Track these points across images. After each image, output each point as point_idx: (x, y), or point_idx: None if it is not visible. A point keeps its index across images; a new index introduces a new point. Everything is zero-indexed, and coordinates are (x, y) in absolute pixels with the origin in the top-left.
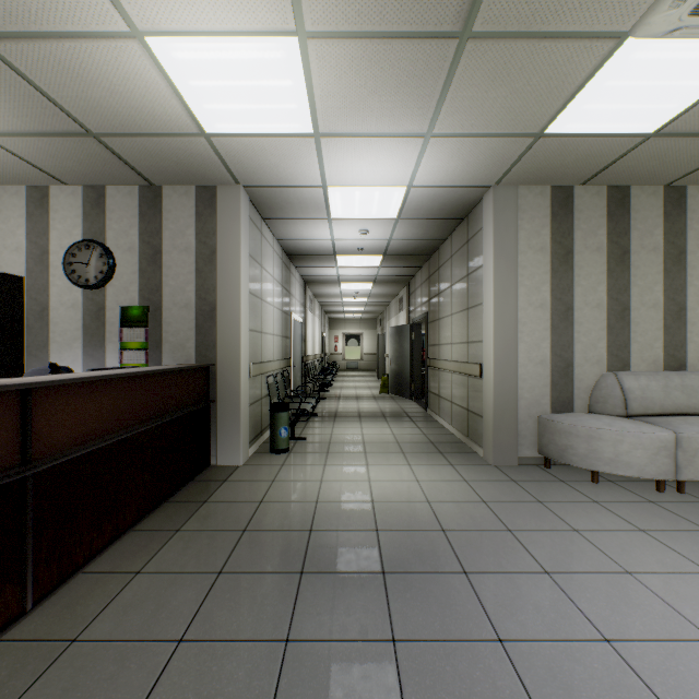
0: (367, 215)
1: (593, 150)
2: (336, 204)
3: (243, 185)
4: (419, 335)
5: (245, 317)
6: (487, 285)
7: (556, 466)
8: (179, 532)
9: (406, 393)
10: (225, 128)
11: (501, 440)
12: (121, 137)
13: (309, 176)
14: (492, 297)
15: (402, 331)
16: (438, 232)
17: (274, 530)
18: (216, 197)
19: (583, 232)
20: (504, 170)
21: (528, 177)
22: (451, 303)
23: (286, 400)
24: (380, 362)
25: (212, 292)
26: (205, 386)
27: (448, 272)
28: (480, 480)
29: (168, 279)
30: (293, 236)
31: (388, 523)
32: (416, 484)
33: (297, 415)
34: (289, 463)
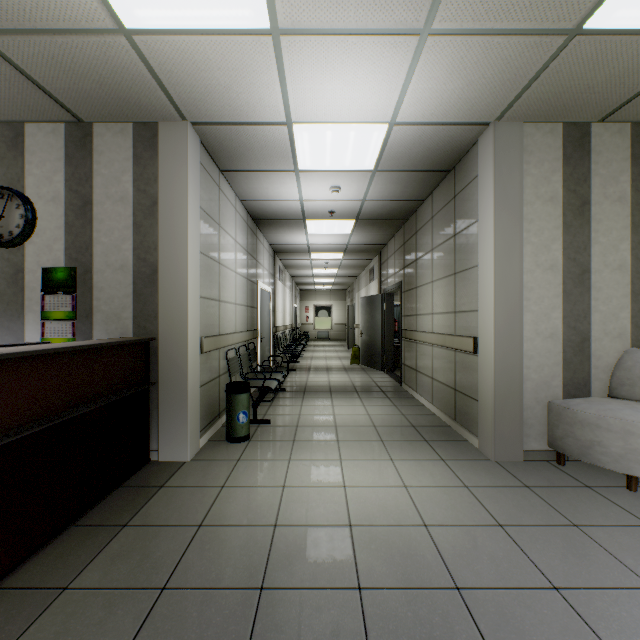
0: (340, 167)
1: (637, 60)
2: (304, 151)
3: (189, 120)
4: (392, 306)
5: (194, 281)
6: (485, 243)
7: (571, 463)
8: (65, 593)
9: (378, 365)
10: (149, 17)
11: (504, 430)
12: (13, 35)
13: (269, 106)
14: (491, 257)
15: (373, 301)
16: (418, 189)
17: (207, 587)
18: (158, 135)
19: (602, 178)
20: (512, 97)
21: (539, 108)
22: (432, 268)
23: (252, 374)
24: (350, 332)
25: (153, 250)
26: (143, 365)
27: (428, 235)
28: (484, 485)
29: (100, 235)
30: (257, 195)
31: (374, 572)
32: (405, 492)
33: (262, 393)
34: (247, 457)
